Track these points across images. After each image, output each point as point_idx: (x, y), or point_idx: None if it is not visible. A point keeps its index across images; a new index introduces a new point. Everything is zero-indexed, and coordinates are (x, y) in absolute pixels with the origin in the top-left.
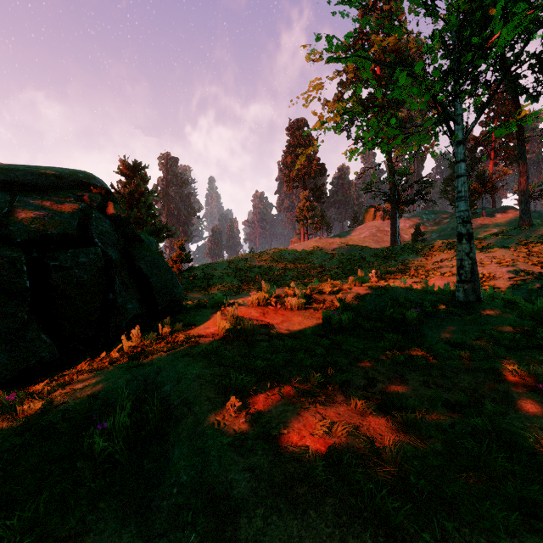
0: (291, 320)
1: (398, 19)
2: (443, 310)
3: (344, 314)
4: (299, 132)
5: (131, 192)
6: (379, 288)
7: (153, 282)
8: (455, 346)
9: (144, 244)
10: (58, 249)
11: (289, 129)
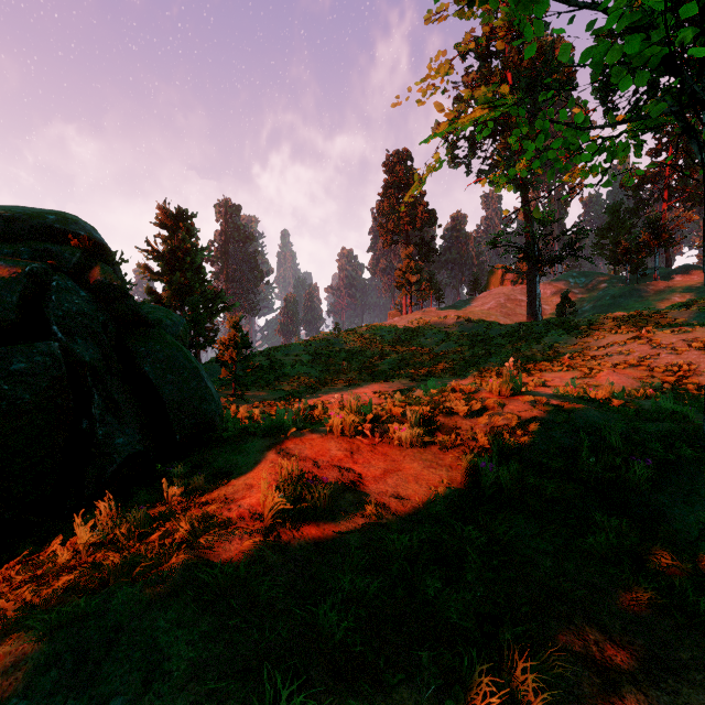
0: (400, 469)
1: None
2: (688, 457)
3: (504, 468)
4: (399, 168)
5: (172, 249)
6: (555, 409)
7: (165, 394)
8: None
9: (154, 331)
10: None
11: (387, 164)
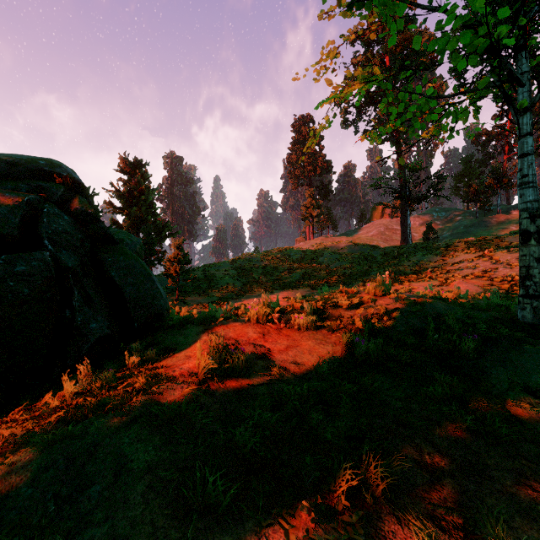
0: (298, 345)
1: (408, 7)
2: (505, 335)
3: (372, 342)
4: (304, 128)
5: (130, 190)
6: (412, 303)
7: (126, 293)
8: None
9: (118, 246)
10: None
11: (294, 125)
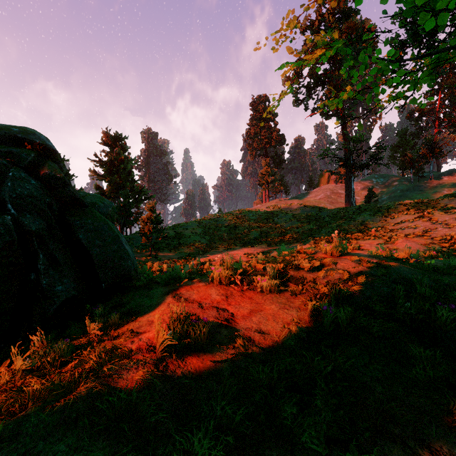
0: (262, 309)
1: None
2: None
3: (341, 311)
4: (261, 107)
5: (111, 159)
6: (375, 266)
7: (94, 255)
8: None
9: (87, 209)
10: None
11: (252, 104)
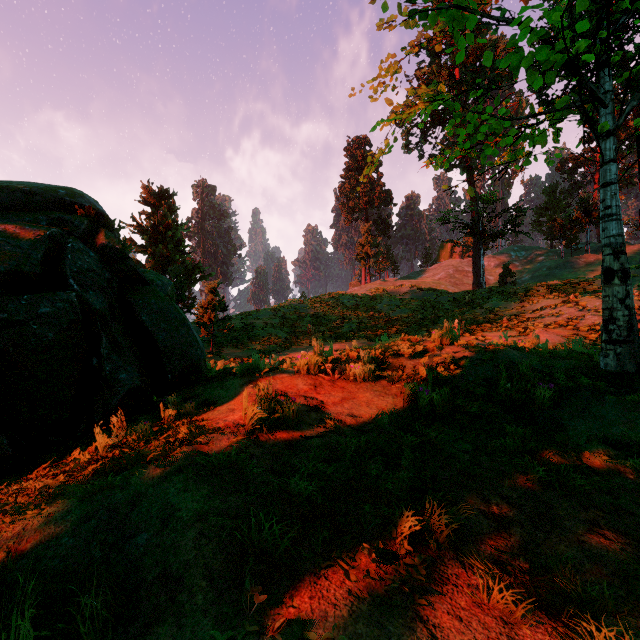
0: (355, 397)
1: (482, 10)
2: (585, 385)
3: (437, 392)
4: (359, 153)
5: (155, 224)
6: (482, 350)
7: (159, 340)
8: (620, 449)
9: (149, 287)
10: (8, 295)
11: (348, 149)
